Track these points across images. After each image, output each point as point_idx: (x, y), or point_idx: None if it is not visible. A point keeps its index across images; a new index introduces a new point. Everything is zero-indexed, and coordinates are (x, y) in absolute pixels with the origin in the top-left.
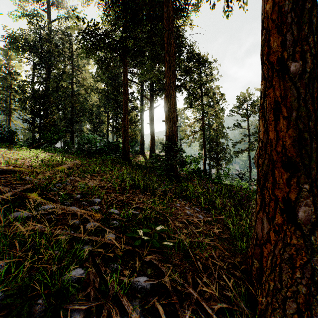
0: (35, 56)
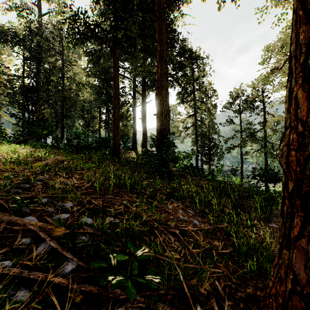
0: (25, 49)
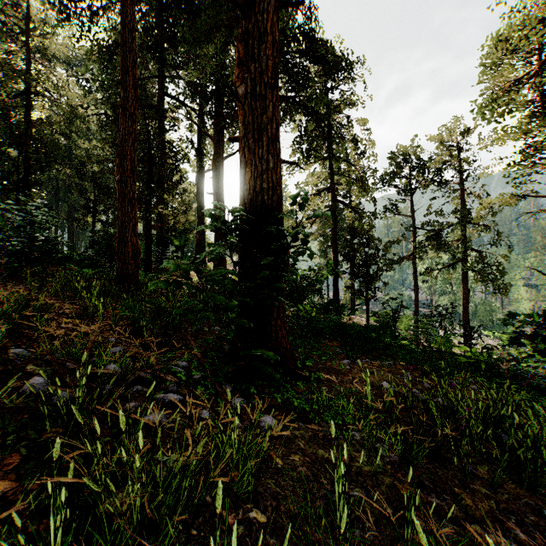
0: None
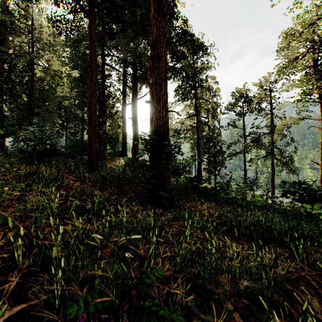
0: None
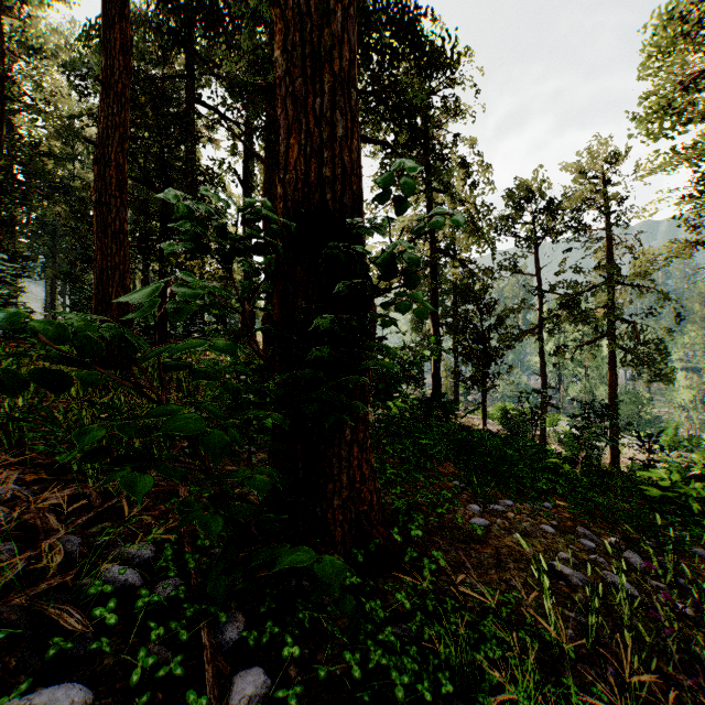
0: None
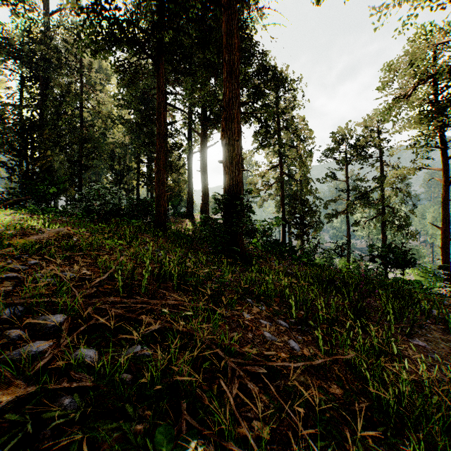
0: (22, 65)
